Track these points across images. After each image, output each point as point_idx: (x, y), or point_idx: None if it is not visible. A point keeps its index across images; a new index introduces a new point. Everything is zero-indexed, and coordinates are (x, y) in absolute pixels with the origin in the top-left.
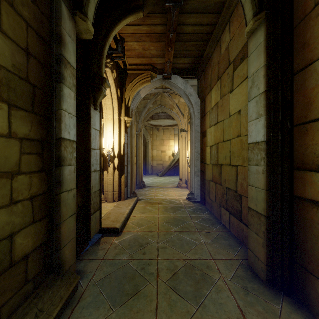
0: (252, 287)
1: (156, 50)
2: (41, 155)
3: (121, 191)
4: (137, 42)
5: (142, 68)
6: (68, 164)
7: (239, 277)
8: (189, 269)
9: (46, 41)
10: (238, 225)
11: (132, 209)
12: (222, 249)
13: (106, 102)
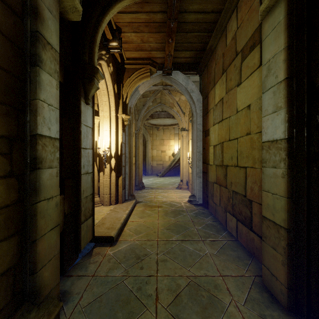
0: (272, 315)
1: (155, 42)
2: (8, 155)
3: (118, 194)
4: (135, 32)
5: (140, 62)
6: (48, 166)
7: (254, 301)
8: (194, 290)
9: (16, 12)
10: (247, 233)
11: (130, 213)
12: (230, 263)
13: (102, 99)
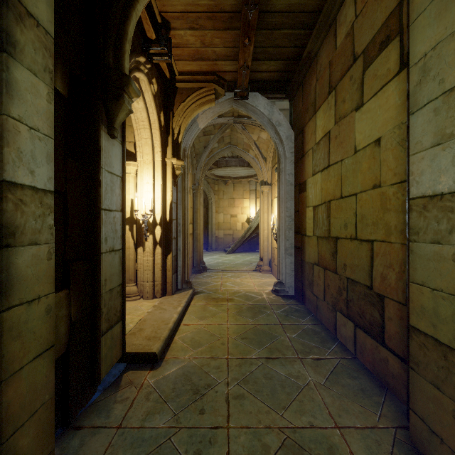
0: None
1: (223, 46)
2: None
3: (166, 280)
4: (191, 29)
5: (200, 79)
6: (29, 241)
7: None
8: None
9: None
10: (375, 349)
11: (184, 311)
12: (350, 402)
13: (141, 135)
